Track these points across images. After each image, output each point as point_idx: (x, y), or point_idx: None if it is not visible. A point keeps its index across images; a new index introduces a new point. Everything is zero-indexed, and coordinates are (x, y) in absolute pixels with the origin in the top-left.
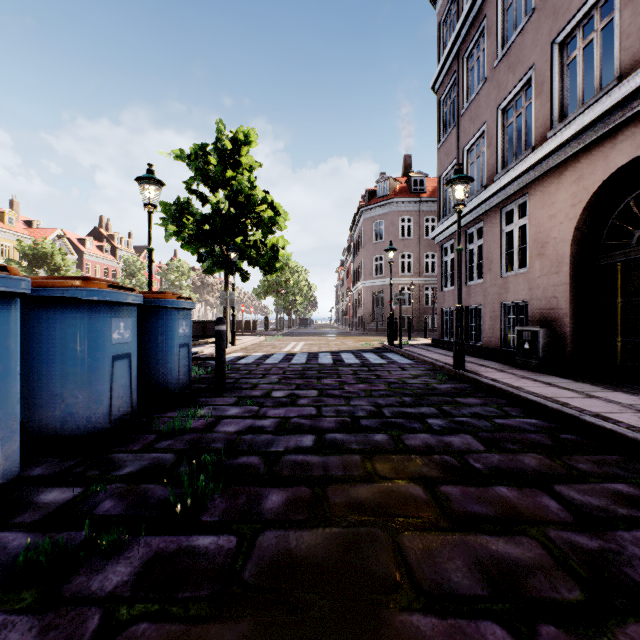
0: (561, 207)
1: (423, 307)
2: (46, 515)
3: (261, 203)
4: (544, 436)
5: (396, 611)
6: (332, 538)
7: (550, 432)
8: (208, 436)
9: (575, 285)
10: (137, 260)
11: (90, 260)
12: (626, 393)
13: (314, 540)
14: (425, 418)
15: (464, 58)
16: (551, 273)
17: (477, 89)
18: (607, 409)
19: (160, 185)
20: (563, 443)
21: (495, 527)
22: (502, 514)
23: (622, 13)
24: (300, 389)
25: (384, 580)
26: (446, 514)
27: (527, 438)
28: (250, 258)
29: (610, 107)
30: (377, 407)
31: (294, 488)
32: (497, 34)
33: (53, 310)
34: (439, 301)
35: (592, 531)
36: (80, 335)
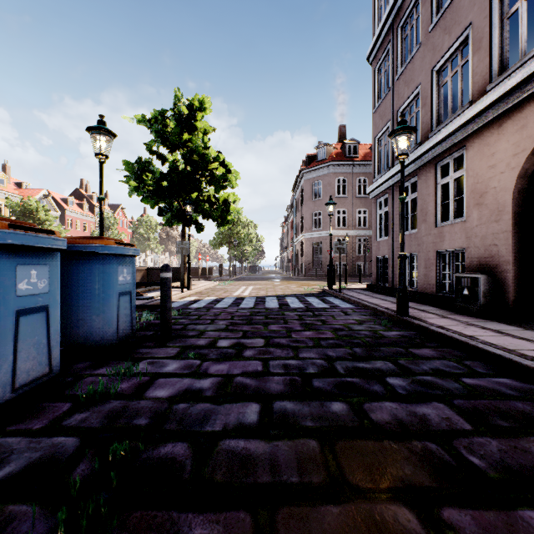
0: (502, 157)
1: (356, 256)
2: None
3: (214, 161)
4: (533, 405)
5: None
6: None
7: None
8: (133, 405)
9: (517, 233)
10: (111, 216)
11: (71, 216)
12: None
13: None
14: (384, 377)
15: (398, 28)
16: (490, 222)
17: (412, 54)
18: None
19: (111, 136)
20: None
21: None
22: None
23: None
24: (246, 337)
25: None
26: None
27: (515, 409)
28: (204, 211)
29: None
30: (328, 361)
31: (228, 514)
32: (432, 0)
33: None
34: (374, 250)
35: None
36: None
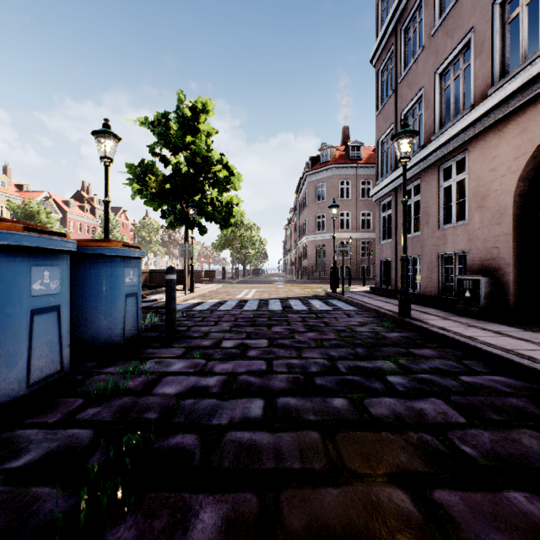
0: (503, 160)
1: (360, 258)
2: None
3: (217, 164)
4: (526, 401)
5: None
6: None
7: (530, 395)
8: (143, 401)
9: (517, 235)
10: (113, 218)
11: (73, 218)
12: None
13: None
14: (384, 375)
15: (401, 31)
16: (492, 224)
17: (415, 57)
18: None
19: (116, 139)
20: None
21: None
22: None
23: None
24: (250, 338)
25: None
26: None
27: (508, 404)
28: (207, 214)
29: None
30: (330, 360)
31: (236, 495)
32: (435, 4)
33: None
34: (377, 253)
35: None
36: None
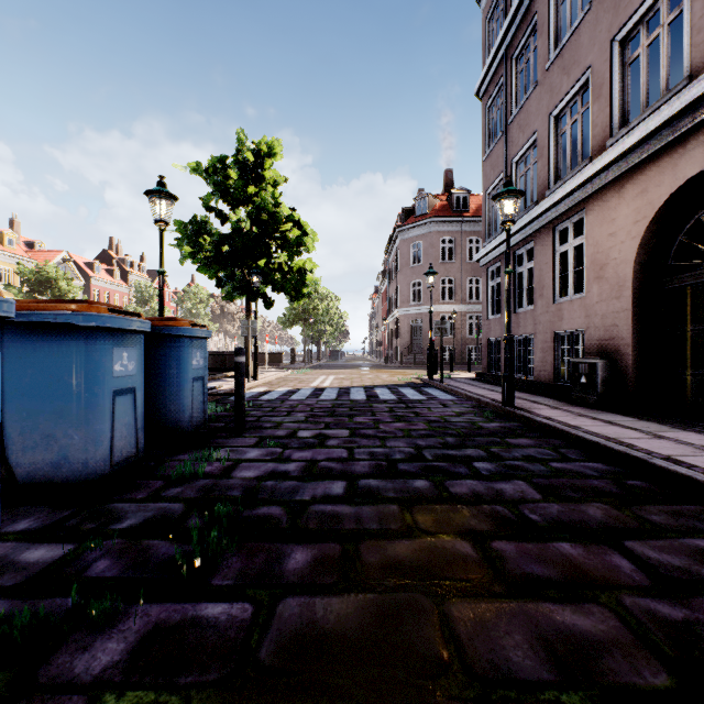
0: (622, 224)
1: (466, 337)
2: (29, 578)
3: (286, 221)
4: (609, 482)
5: (445, 701)
6: (366, 606)
7: (615, 478)
8: (224, 482)
9: (638, 312)
10: (150, 286)
11: (98, 286)
12: (698, 433)
13: (345, 609)
14: (471, 461)
15: (512, 60)
16: (611, 298)
17: (527, 94)
18: (679, 451)
19: (173, 199)
20: (631, 491)
21: (559, 592)
22: (566, 576)
23: (692, 4)
24: (329, 428)
25: (429, 660)
26: (500, 576)
27: (589, 485)
28: (274, 283)
29: (679, 110)
30: (417, 449)
31: (321, 544)
32: (549, 32)
33: (45, 338)
34: (484, 330)
35: (674, 597)
36: (76, 366)
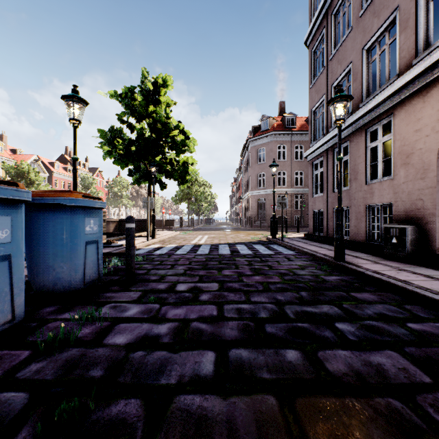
0: (427, 122)
1: (294, 210)
2: None
3: (175, 129)
4: None
5: None
6: None
7: None
8: (91, 353)
9: None
10: (90, 177)
11: (58, 177)
12: None
13: None
14: (332, 321)
15: (332, 15)
16: (416, 179)
17: (344, 36)
18: None
19: (83, 103)
20: None
21: None
22: None
23: None
24: (202, 281)
25: None
26: None
27: None
28: (166, 172)
29: None
30: (278, 305)
31: None
32: None
33: None
34: (310, 205)
35: None
36: None
